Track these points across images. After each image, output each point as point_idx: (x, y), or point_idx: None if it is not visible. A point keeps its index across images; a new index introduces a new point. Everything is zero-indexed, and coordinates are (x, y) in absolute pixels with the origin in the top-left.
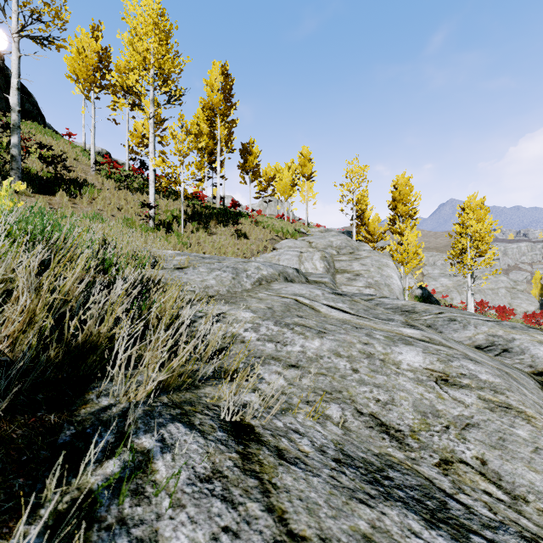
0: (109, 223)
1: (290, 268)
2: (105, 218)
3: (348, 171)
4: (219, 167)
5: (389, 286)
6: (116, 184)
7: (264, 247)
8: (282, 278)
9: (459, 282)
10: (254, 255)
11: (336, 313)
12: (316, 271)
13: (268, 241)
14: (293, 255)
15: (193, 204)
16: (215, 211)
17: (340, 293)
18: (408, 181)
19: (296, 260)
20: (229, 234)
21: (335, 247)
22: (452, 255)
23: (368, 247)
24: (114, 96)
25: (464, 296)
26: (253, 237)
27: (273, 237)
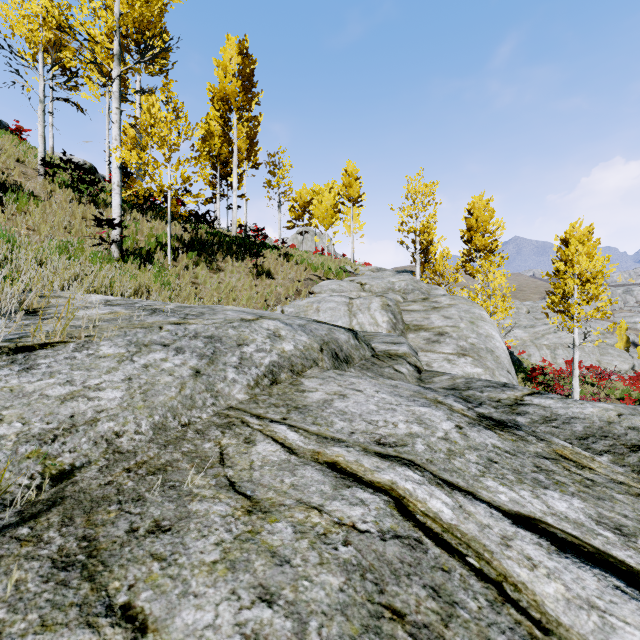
0: (21, 247)
1: (342, 330)
2: (16, 238)
3: (410, 190)
4: (235, 181)
5: (492, 352)
6: (73, 195)
7: (296, 290)
8: (328, 356)
9: (537, 335)
10: (280, 303)
11: (634, 628)
12: (376, 329)
13: (302, 282)
14: (340, 303)
15: (192, 228)
16: (228, 240)
17: (500, 421)
18: (488, 205)
19: (344, 309)
20: (245, 271)
21: (398, 290)
22: (554, 303)
23: (443, 291)
24: (87, 79)
25: (544, 352)
26: (280, 275)
27: (310, 277)
